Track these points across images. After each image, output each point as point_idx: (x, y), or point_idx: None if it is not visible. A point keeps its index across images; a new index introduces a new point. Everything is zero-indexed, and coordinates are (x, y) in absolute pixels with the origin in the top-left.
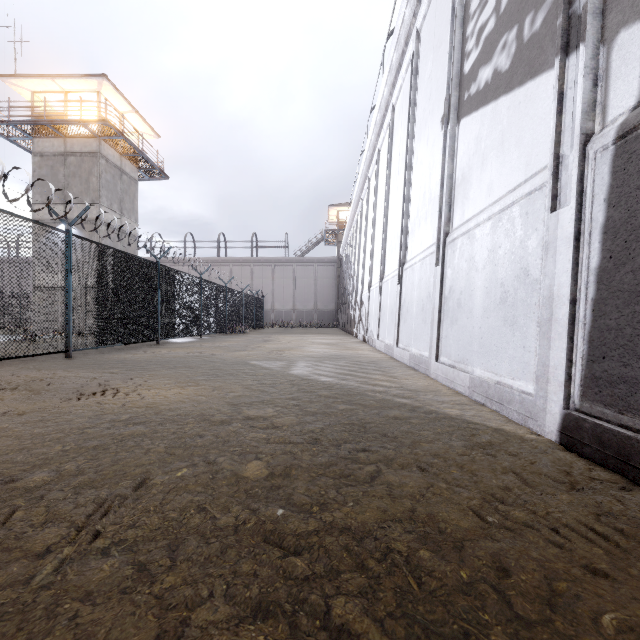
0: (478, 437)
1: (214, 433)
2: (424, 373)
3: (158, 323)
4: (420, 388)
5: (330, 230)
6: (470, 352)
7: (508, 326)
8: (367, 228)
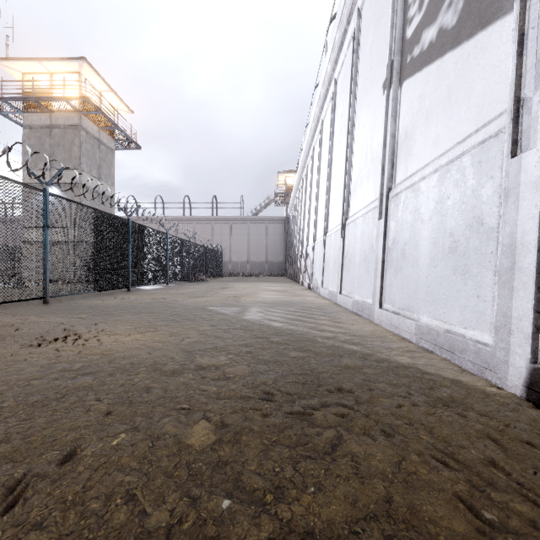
0: (437, 391)
1: (163, 386)
2: (367, 318)
3: (129, 272)
4: (366, 334)
5: (279, 193)
6: (416, 300)
7: (459, 275)
8: (312, 190)
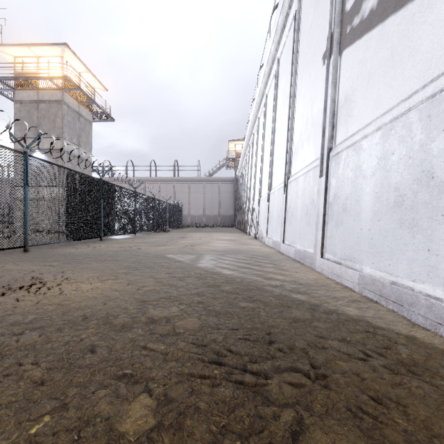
0: (395, 351)
1: (109, 344)
2: (309, 266)
3: (101, 224)
4: (310, 282)
5: (230, 158)
6: (358, 251)
7: (406, 228)
8: (257, 154)
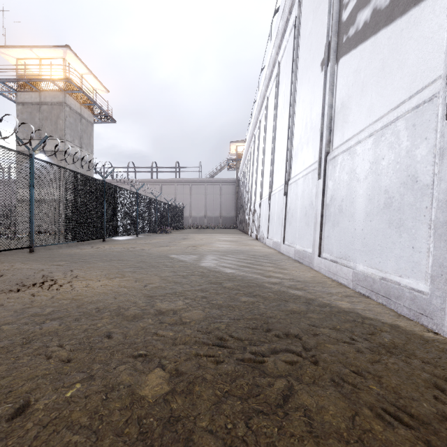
0: (379, 336)
1: (123, 331)
2: (308, 265)
3: (104, 225)
4: (308, 280)
5: (231, 159)
6: (352, 250)
7: (394, 228)
8: (258, 156)
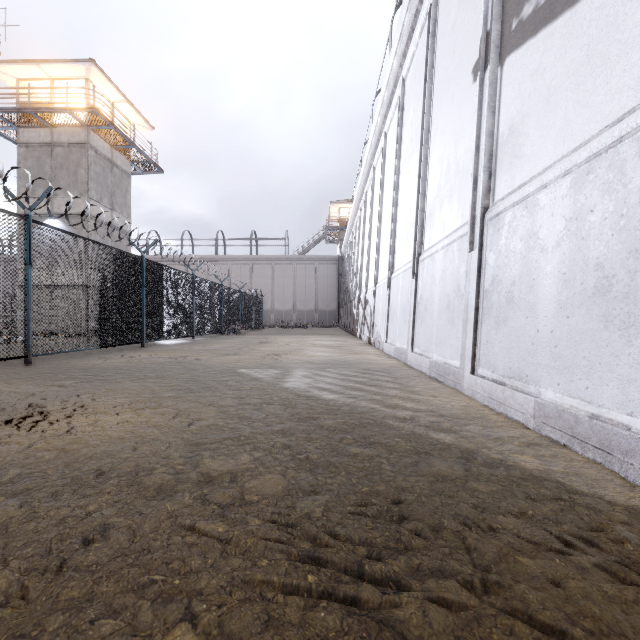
0: (613, 536)
1: (132, 523)
2: (453, 387)
3: (143, 323)
4: (457, 413)
5: (331, 227)
6: (533, 365)
7: (615, 330)
8: (372, 221)
